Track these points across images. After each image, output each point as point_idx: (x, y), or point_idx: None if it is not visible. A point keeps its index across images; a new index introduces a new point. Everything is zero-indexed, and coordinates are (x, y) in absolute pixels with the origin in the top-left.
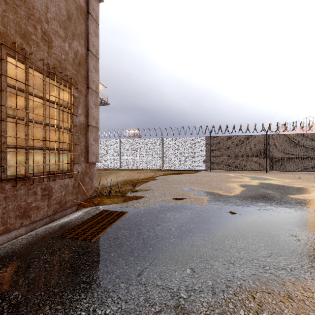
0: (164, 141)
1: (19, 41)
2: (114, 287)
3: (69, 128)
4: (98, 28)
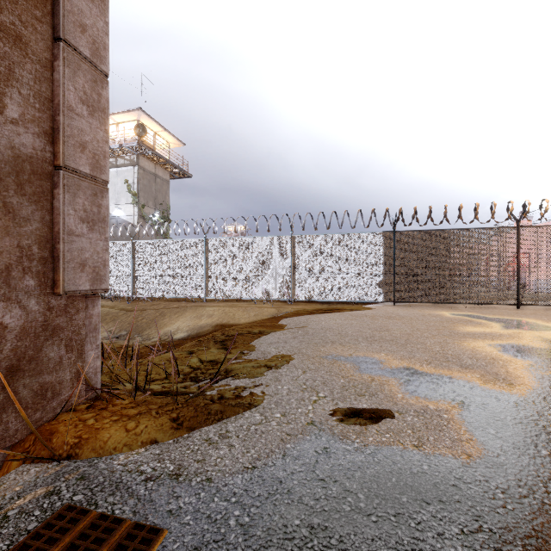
0: (297, 241)
1: None
2: None
3: None
4: None
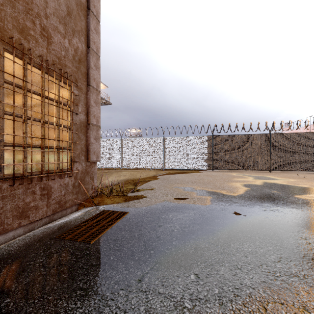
0: (166, 140)
1: (17, 36)
2: (113, 294)
3: (69, 126)
4: (99, 25)
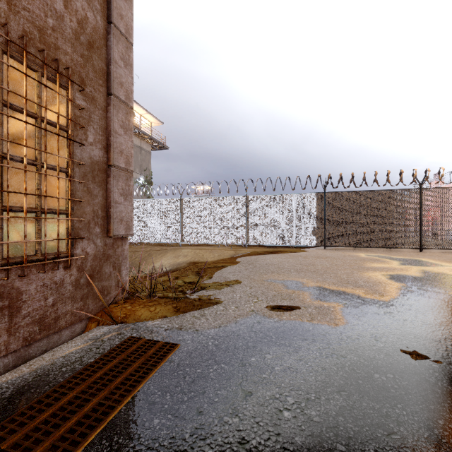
0: (250, 200)
1: None
2: None
3: (65, 169)
4: None
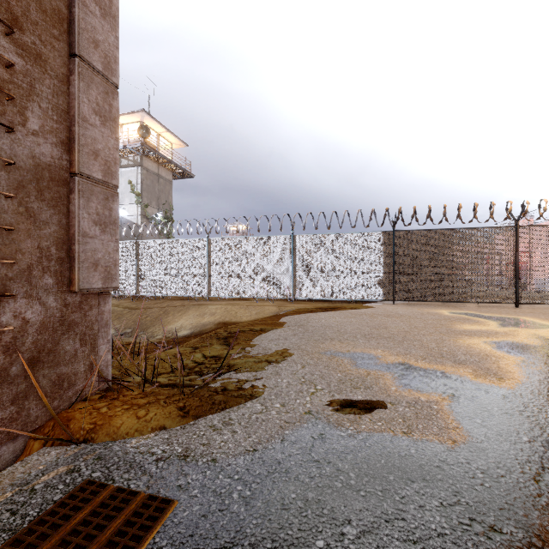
0: (298, 241)
1: None
2: None
3: None
4: None
